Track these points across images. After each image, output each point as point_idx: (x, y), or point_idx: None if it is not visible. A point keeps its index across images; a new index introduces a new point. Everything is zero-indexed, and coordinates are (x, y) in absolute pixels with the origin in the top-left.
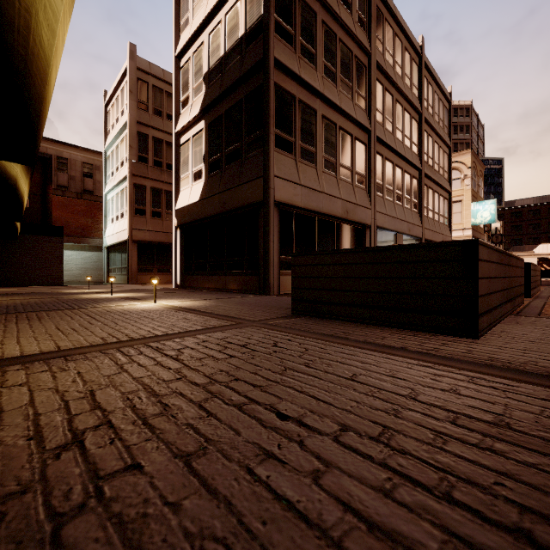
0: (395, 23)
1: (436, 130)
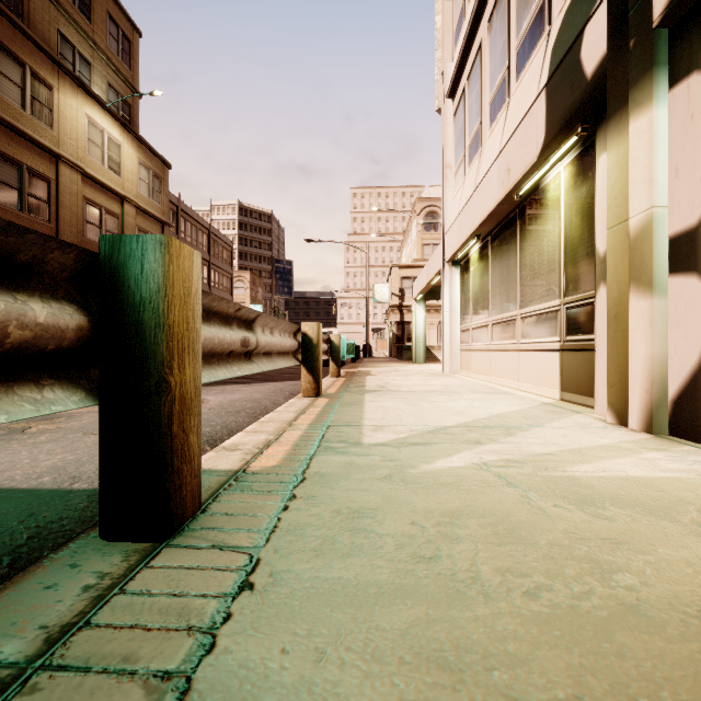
0: (193, 219)
1: (221, 267)
